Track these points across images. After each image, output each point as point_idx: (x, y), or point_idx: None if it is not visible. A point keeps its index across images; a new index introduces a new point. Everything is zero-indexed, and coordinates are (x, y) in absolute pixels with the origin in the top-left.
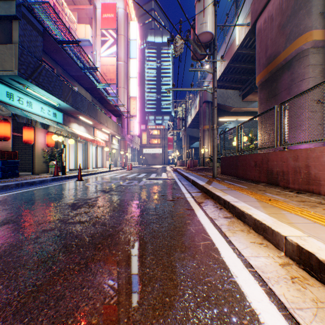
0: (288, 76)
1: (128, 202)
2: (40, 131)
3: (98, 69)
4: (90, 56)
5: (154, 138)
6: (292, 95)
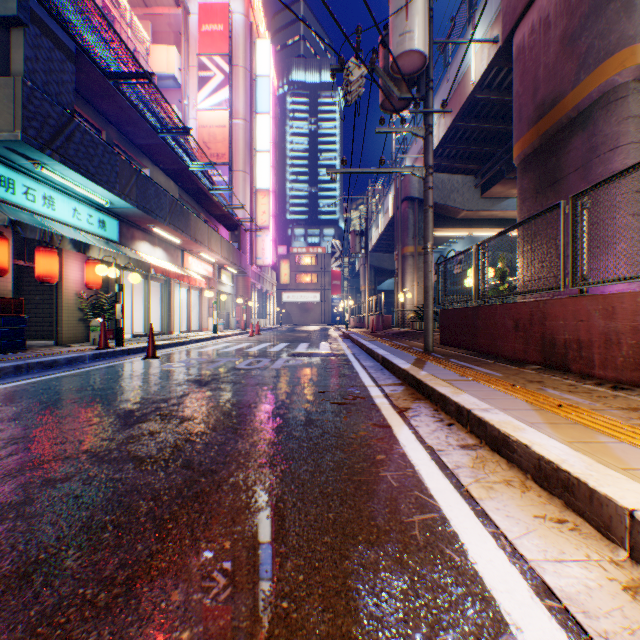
0: (582, 141)
1: (247, 409)
2: (73, 258)
3: (193, 134)
4: (176, 109)
5: (304, 273)
6: (591, 180)
